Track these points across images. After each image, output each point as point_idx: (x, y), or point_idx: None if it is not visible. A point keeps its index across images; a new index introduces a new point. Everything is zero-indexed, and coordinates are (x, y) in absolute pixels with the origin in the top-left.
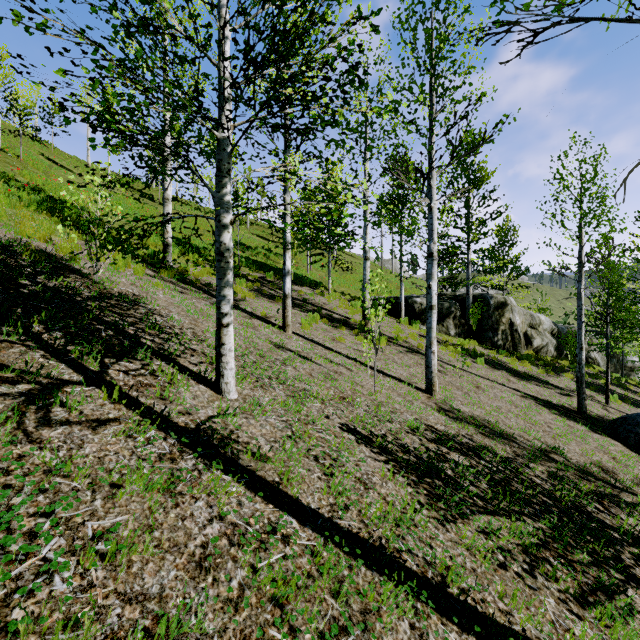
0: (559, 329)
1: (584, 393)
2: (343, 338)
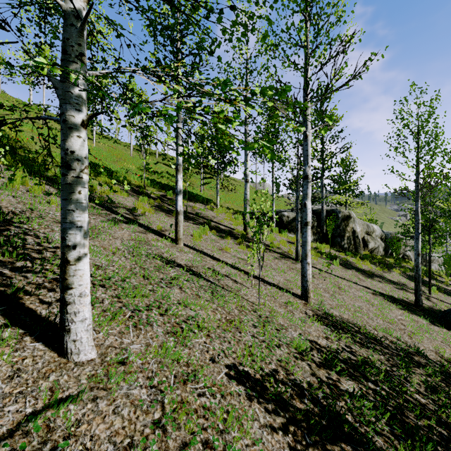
0: (386, 235)
1: (421, 290)
2: (228, 248)
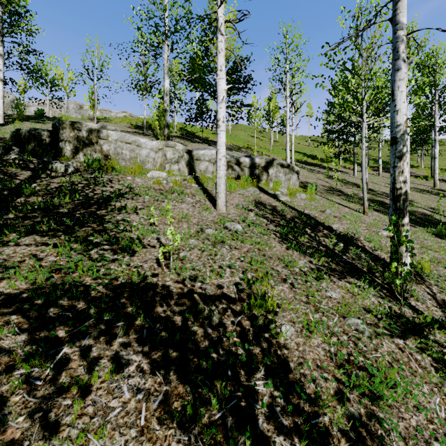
0: None
1: None
2: None
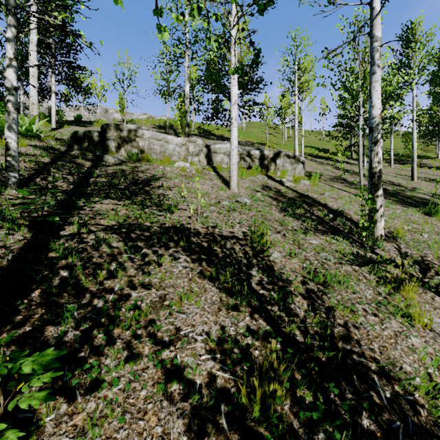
0: None
1: None
2: (419, 169)
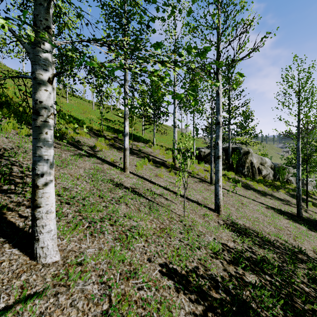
0: (274, 165)
1: (301, 205)
2: (162, 174)
